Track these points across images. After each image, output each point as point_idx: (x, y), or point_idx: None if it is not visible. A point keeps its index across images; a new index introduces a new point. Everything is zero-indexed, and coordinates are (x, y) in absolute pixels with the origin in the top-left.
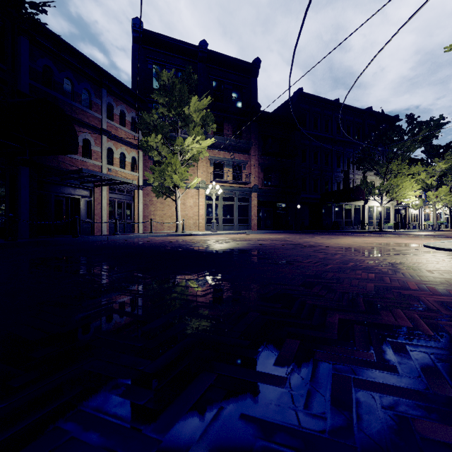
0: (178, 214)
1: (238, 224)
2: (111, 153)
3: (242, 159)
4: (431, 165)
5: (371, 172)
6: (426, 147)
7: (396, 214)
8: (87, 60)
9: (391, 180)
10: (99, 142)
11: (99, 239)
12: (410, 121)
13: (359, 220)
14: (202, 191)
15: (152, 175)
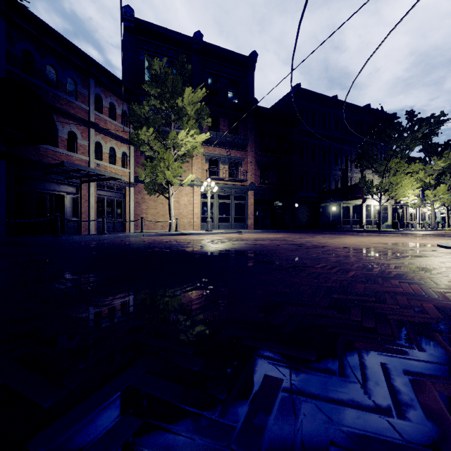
0: (171, 212)
1: (234, 223)
2: (99, 148)
3: (238, 156)
4: (430, 164)
5: (369, 171)
6: (425, 145)
7: (393, 213)
8: (72, 47)
9: (391, 178)
10: (86, 135)
11: (84, 239)
12: (410, 117)
13: (357, 219)
14: (197, 189)
15: (143, 171)
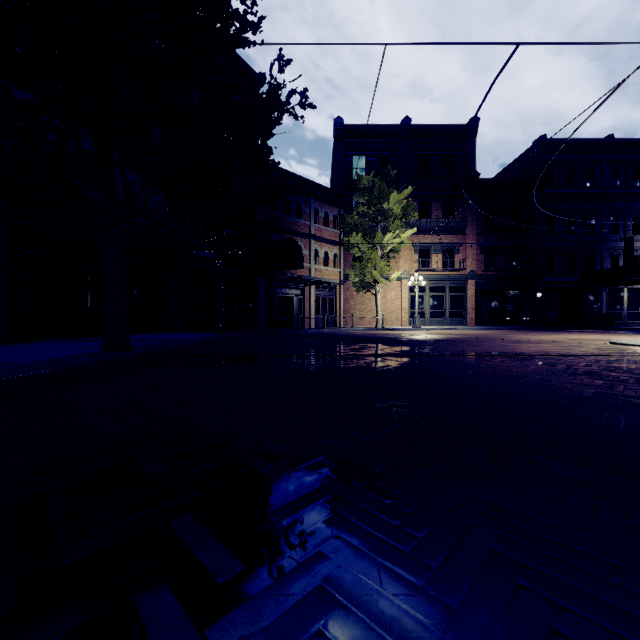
0: (378, 308)
1: (449, 319)
2: (316, 254)
3: (455, 240)
4: None
5: None
6: None
7: None
8: (299, 178)
9: None
10: (307, 246)
11: (313, 332)
12: None
13: None
14: (405, 282)
15: (352, 271)
